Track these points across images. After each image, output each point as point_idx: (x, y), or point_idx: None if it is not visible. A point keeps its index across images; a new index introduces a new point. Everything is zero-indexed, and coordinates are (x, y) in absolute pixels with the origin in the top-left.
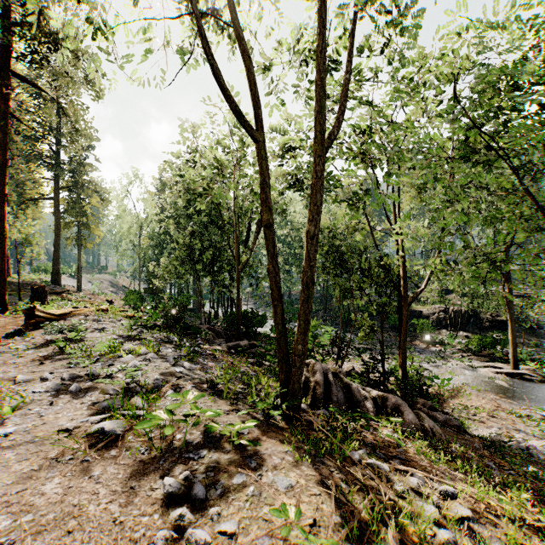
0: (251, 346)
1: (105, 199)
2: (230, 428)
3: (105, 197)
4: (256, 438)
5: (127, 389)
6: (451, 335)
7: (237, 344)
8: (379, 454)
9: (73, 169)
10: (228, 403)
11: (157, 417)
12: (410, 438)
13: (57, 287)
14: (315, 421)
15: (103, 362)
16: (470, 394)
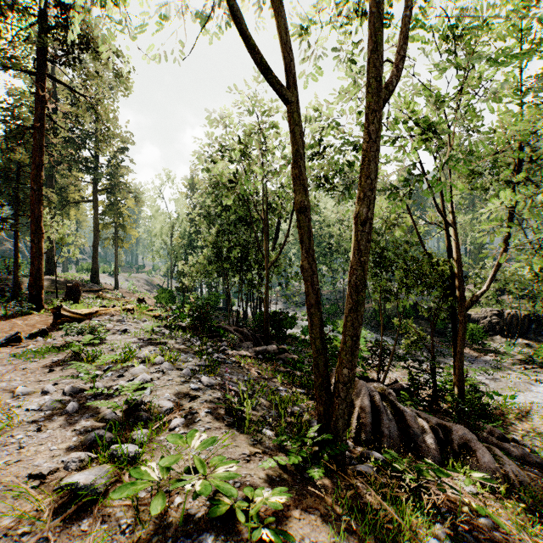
0: (280, 350)
1: (139, 200)
2: (247, 503)
3: (139, 199)
4: (287, 511)
5: (130, 412)
6: (509, 342)
7: (265, 349)
8: (466, 536)
9: (110, 172)
10: (250, 440)
11: (146, 477)
12: (489, 491)
13: (95, 285)
14: (366, 472)
15: (114, 371)
16: (542, 417)
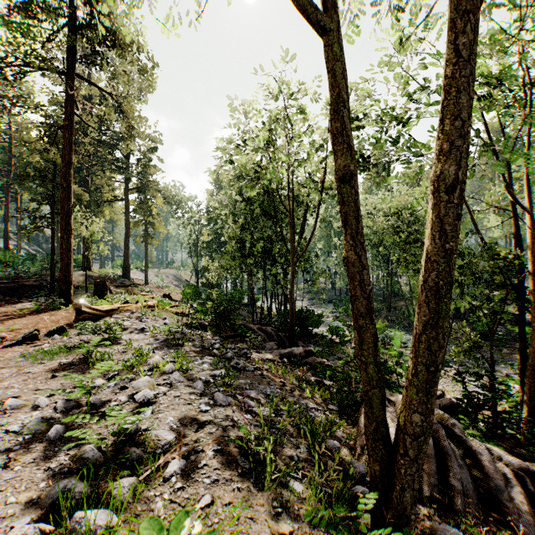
0: (307, 353)
1: (167, 198)
2: None
3: (166, 196)
4: None
5: (121, 443)
6: None
7: (290, 352)
8: None
9: (140, 172)
10: (271, 505)
11: None
12: None
13: (126, 280)
14: None
15: (119, 380)
16: None
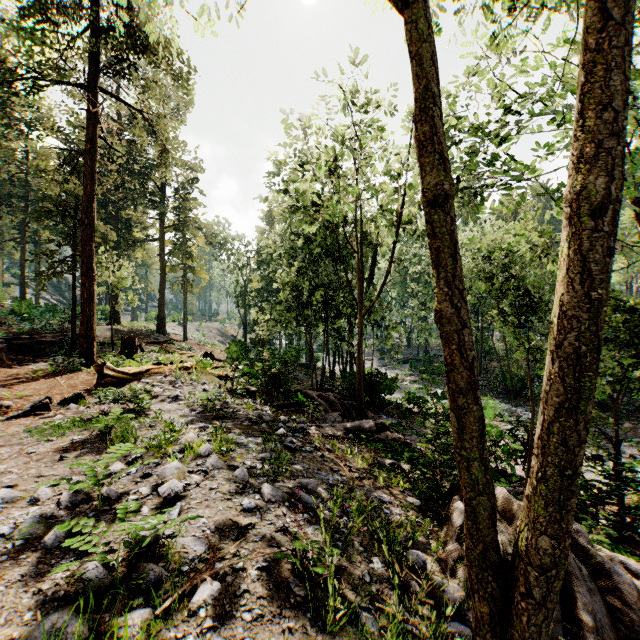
0: (379, 426)
1: (209, 237)
2: None
3: (209, 235)
4: None
5: (137, 555)
6: None
7: (358, 425)
8: None
9: (178, 207)
10: None
11: None
12: None
13: (161, 336)
14: None
15: (142, 465)
16: None
